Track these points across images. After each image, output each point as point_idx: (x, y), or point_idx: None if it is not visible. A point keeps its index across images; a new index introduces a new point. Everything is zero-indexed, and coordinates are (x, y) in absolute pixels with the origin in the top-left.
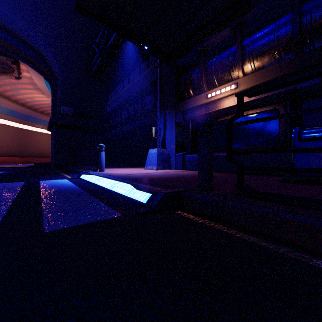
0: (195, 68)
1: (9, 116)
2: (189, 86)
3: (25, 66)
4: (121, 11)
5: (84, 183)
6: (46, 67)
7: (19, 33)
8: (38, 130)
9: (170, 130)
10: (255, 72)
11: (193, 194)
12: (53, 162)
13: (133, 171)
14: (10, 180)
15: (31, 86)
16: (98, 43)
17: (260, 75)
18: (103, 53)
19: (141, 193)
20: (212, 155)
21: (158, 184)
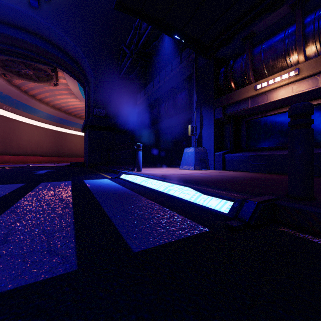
0: (237, 58)
1: (48, 120)
2: (231, 78)
3: (62, 73)
4: (161, 3)
5: (128, 183)
6: (80, 72)
7: (58, 43)
8: (72, 132)
9: (207, 127)
10: None
11: (300, 206)
12: (87, 162)
13: (171, 171)
14: (57, 179)
15: (67, 91)
16: (128, 44)
17: None
18: (134, 53)
19: (214, 200)
20: (312, 153)
21: (225, 189)
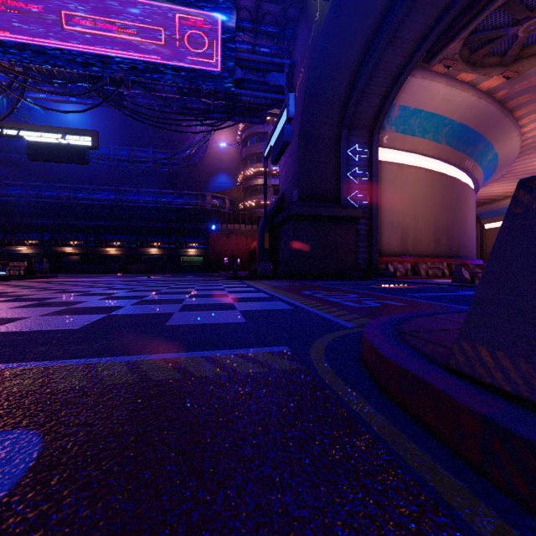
0: (9, 233)
1: None
2: (6, 240)
3: None
4: None
5: None
6: None
7: None
8: None
9: None
10: (32, 246)
11: None
12: None
13: None
14: None
15: None
16: None
17: (34, 248)
18: None
19: None
20: None
21: None
